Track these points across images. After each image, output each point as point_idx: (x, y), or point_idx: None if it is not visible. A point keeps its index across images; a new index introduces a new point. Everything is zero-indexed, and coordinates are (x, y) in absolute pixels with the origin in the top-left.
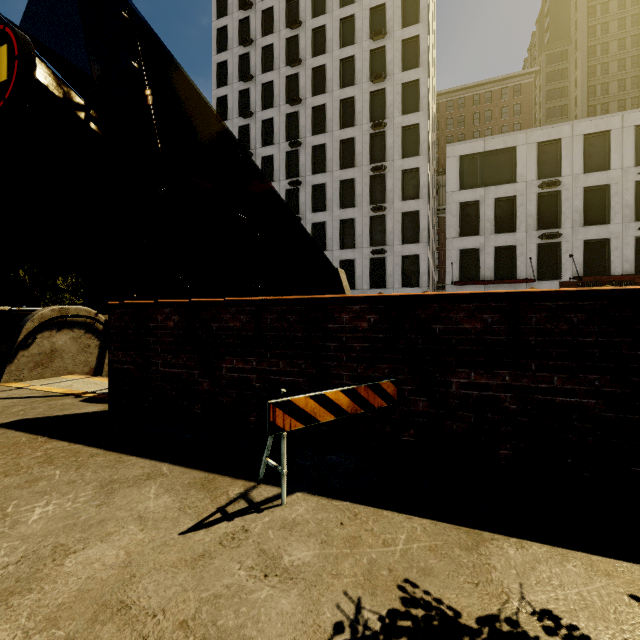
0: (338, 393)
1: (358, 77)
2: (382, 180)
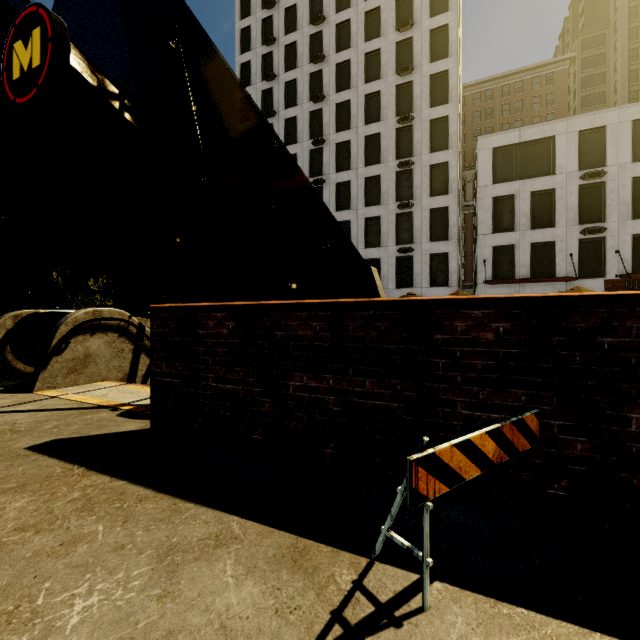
0: (483, 436)
1: (384, 71)
2: (409, 176)
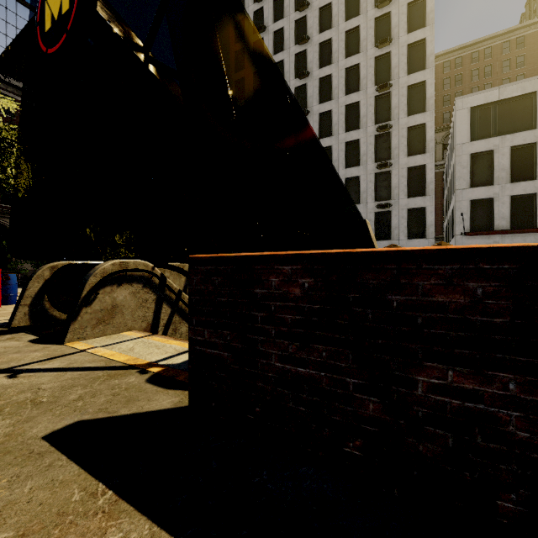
0: None
1: (363, 45)
2: (387, 138)
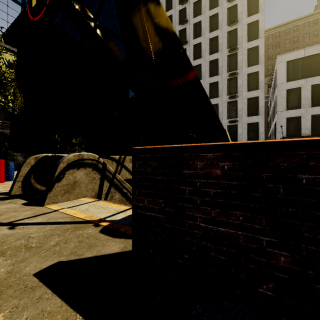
0: None
1: (220, 24)
2: (235, 81)
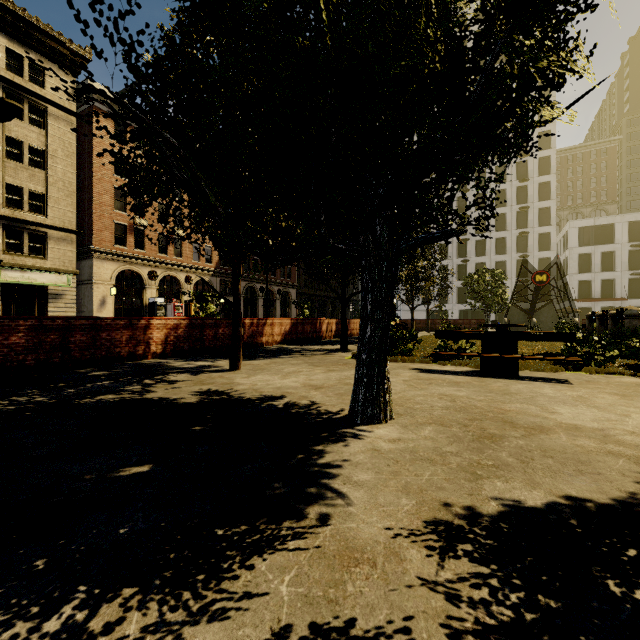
0: None
1: (508, 178)
2: (524, 238)
